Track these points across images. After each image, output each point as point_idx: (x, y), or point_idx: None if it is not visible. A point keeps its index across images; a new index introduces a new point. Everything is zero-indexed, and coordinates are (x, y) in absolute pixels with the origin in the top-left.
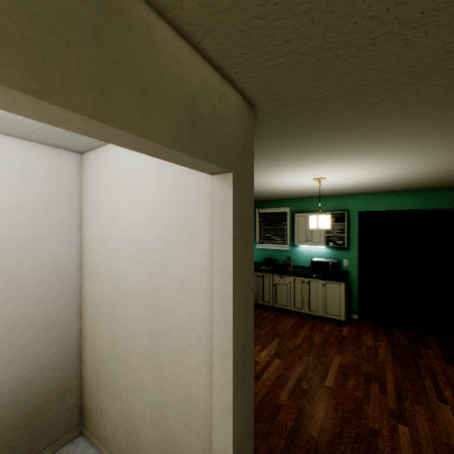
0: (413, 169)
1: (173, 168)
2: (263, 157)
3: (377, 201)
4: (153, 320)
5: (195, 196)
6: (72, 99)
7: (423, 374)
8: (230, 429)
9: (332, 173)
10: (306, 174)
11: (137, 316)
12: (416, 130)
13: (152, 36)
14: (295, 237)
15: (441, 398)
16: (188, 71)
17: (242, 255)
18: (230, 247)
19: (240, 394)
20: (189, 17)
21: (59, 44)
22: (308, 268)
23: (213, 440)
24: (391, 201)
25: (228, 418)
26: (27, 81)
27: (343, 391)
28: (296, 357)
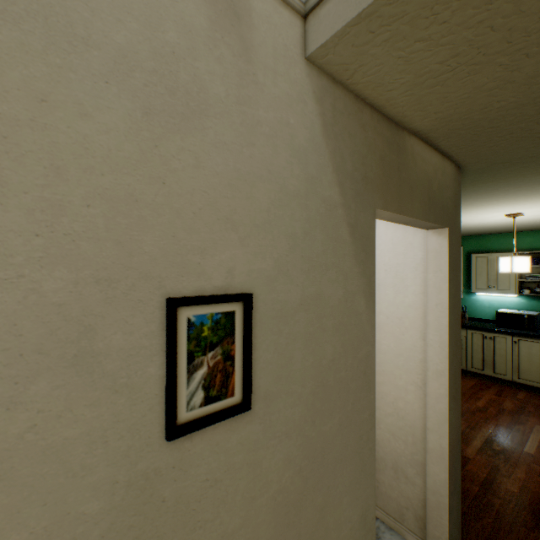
0: None
1: (378, 222)
2: None
3: None
4: None
5: (402, 246)
6: (391, 206)
7: None
8: (446, 431)
9: (533, 208)
10: (497, 211)
11: None
12: None
13: (413, 153)
14: (471, 282)
15: None
16: (427, 164)
17: (453, 294)
18: (445, 287)
19: (452, 407)
20: (437, 135)
21: (389, 181)
22: (490, 321)
23: (427, 440)
24: None
25: (443, 422)
26: (382, 204)
27: None
28: (481, 419)
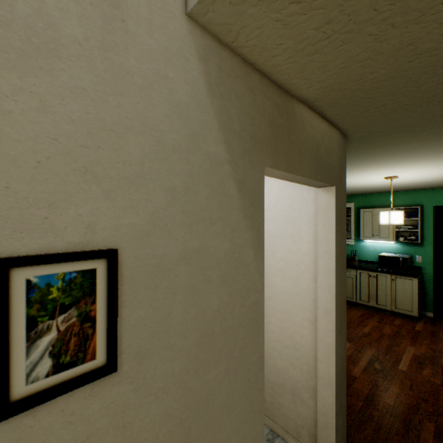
0: None
1: (279, 181)
2: None
3: None
4: None
5: (298, 202)
6: (281, 165)
7: None
8: (333, 361)
9: (405, 172)
10: (378, 174)
11: None
12: None
13: (302, 119)
14: (360, 232)
15: None
16: (315, 130)
17: (339, 243)
18: (332, 237)
19: (338, 340)
20: (322, 104)
21: (278, 142)
22: (374, 263)
23: (318, 369)
24: None
25: (330, 353)
26: (271, 163)
27: (418, 376)
28: (366, 343)
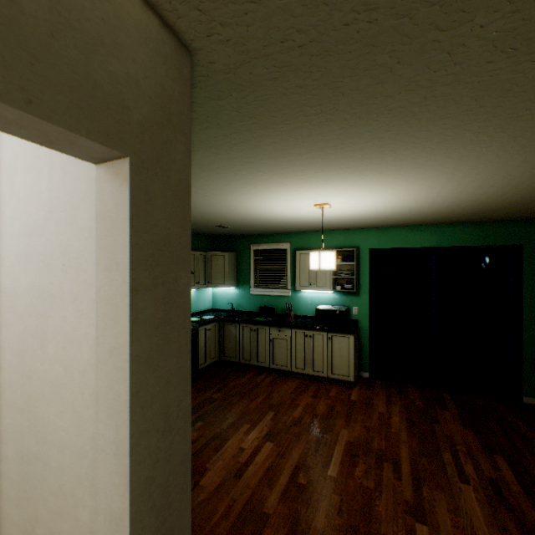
0: (432, 195)
1: (53, 160)
2: (240, 165)
3: (390, 236)
4: (24, 433)
5: (86, 210)
6: None
7: (441, 445)
8: None
9: (337, 197)
10: (305, 197)
11: (1, 425)
12: (442, 132)
13: None
14: (297, 280)
15: (463, 476)
16: None
17: (161, 319)
18: (125, 305)
19: None
20: None
21: None
22: (312, 318)
23: None
24: (405, 237)
25: None
26: None
27: (350, 481)
28: (294, 436)
